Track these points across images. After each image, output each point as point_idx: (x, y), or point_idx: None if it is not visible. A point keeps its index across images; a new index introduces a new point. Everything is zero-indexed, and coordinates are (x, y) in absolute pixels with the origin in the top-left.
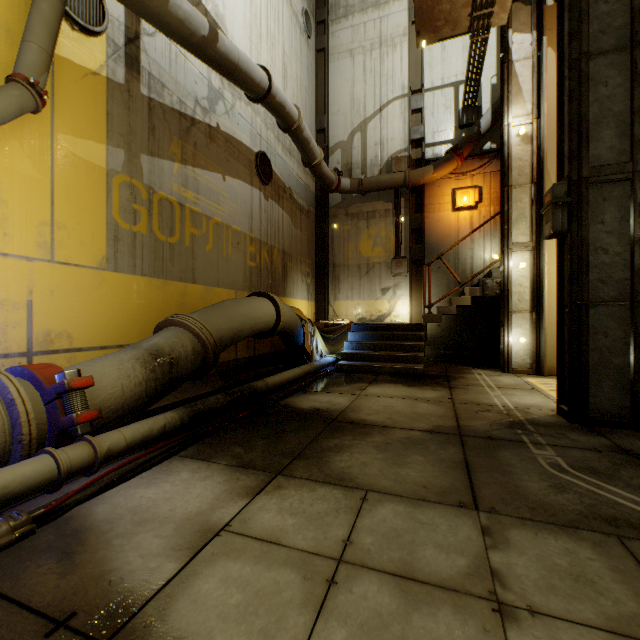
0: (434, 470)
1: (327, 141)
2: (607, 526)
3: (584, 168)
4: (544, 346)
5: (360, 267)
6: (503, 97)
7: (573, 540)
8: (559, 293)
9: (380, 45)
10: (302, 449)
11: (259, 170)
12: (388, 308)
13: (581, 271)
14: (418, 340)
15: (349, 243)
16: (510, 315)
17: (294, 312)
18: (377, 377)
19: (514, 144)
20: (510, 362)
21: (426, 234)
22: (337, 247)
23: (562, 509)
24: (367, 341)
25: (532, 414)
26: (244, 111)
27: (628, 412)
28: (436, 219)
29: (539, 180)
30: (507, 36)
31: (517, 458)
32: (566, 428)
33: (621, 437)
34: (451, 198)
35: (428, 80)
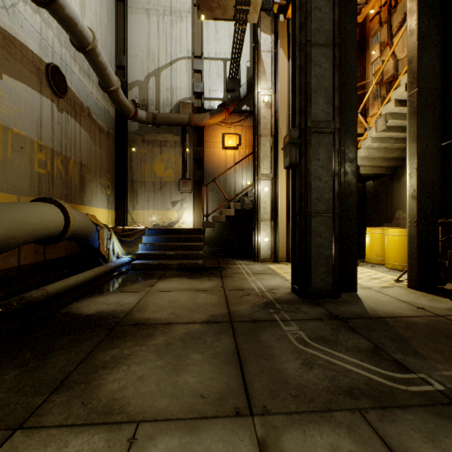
0: (211, 369)
1: (126, 77)
2: (349, 400)
3: (309, 121)
4: (278, 243)
5: (155, 184)
6: (255, 73)
7: (333, 429)
8: (293, 207)
9: (171, 13)
10: (69, 373)
11: (50, 81)
12: (177, 217)
13: (307, 192)
14: (199, 241)
15: (146, 164)
16: (259, 222)
17: (88, 218)
18: (166, 272)
19: (261, 107)
20: (259, 254)
21: (205, 163)
22: (135, 166)
23: (316, 389)
24: (159, 243)
25: (277, 294)
26: (30, 16)
27: (332, 287)
28: (211, 153)
29: (275, 134)
30: (257, 32)
31: (275, 338)
32: (299, 303)
33: (330, 305)
34: (222, 139)
35: (206, 51)
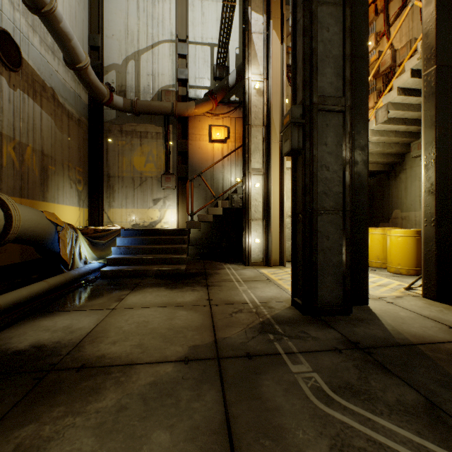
0: None
1: (101, 59)
2: None
3: (315, 95)
4: (271, 245)
5: (134, 179)
6: (245, 57)
7: None
8: (293, 203)
9: None
10: None
11: None
12: (159, 216)
13: (313, 183)
14: (182, 243)
15: (124, 157)
16: (250, 222)
17: (44, 217)
18: (142, 281)
19: (252, 94)
20: (250, 257)
21: (190, 157)
22: (112, 159)
23: None
24: (136, 245)
25: (275, 309)
26: None
27: (342, 300)
28: (197, 146)
29: (268, 124)
30: (248, 11)
31: (281, 389)
32: (304, 322)
33: (343, 325)
34: (208, 132)
35: (191, 35)
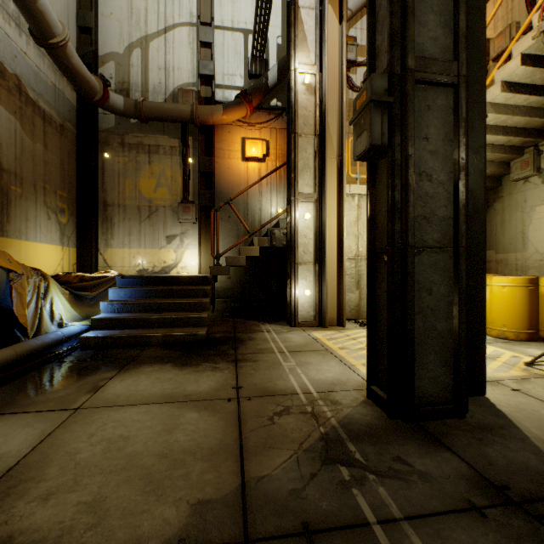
0: None
1: (95, 45)
2: None
3: (410, 55)
4: (326, 298)
5: (140, 209)
6: (290, 40)
7: None
8: (371, 236)
9: None
10: None
11: None
12: (175, 258)
13: (407, 202)
14: (203, 296)
15: (126, 179)
16: (297, 267)
17: None
18: (141, 352)
19: (300, 91)
20: (297, 315)
21: (216, 180)
22: (110, 182)
23: None
24: (136, 300)
25: (342, 406)
26: None
27: (452, 393)
28: (226, 166)
29: (321, 133)
30: None
31: None
32: (396, 436)
33: (463, 442)
34: (241, 147)
35: (218, 17)
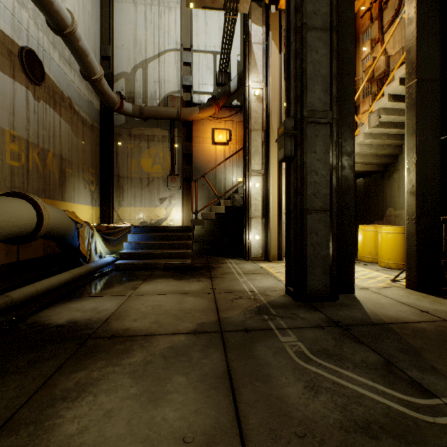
0: (197, 398)
1: (112, 68)
2: (369, 440)
3: (305, 110)
4: (270, 241)
5: (142, 180)
6: (246, 66)
7: None
8: (287, 203)
9: (159, 3)
10: (16, 409)
11: (25, 66)
12: (165, 214)
13: (303, 187)
14: (187, 239)
15: (132, 159)
16: (250, 220)
17: (67, 215)
18: (152, 273)
19: (252, 101)
20: (250, 253)
21: (194, 159)
22: (121, 161)
23: (326, 425)
24: (145, 241)
25: (271, 296)
26: None
27: (329, 289)
28: (201, 148)
29: (267, 128)
30: (248, 23)
31: (271, 352)
32: (295, 307)
33: (329, 309)
34: (211, 135)
35: (195, 43)
